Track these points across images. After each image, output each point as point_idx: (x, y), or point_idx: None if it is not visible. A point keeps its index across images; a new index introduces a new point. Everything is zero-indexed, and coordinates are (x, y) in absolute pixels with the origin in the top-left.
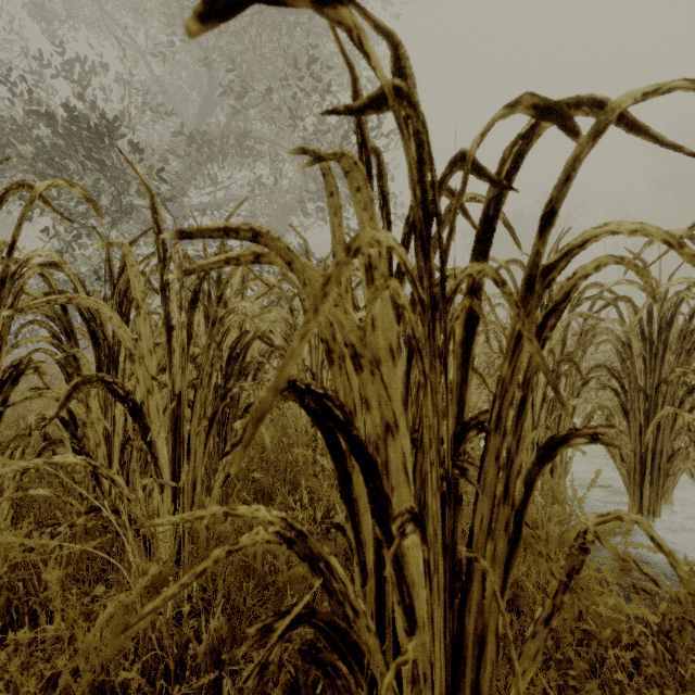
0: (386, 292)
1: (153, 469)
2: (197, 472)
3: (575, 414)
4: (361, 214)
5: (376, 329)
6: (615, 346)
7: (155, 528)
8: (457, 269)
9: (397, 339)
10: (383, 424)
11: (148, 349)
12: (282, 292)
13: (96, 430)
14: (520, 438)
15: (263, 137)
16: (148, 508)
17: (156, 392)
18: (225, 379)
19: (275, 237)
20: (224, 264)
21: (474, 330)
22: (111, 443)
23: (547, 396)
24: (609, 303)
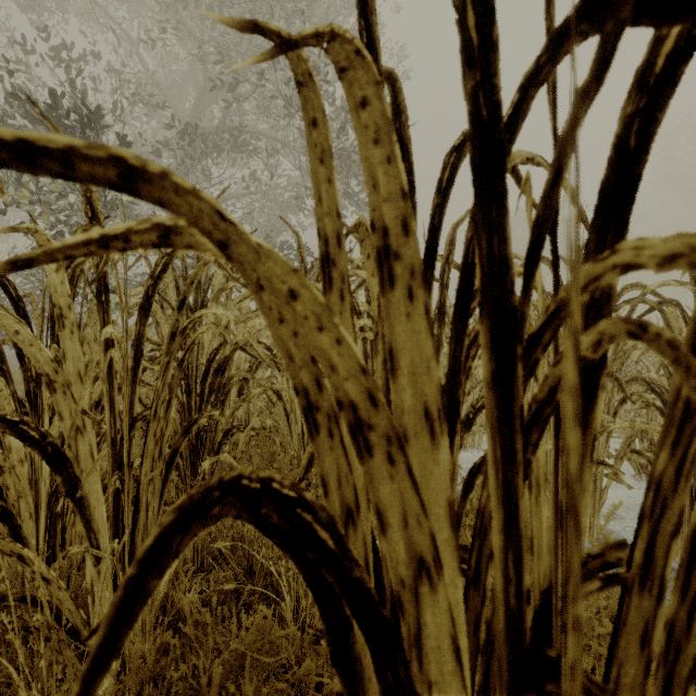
0: (416, 303)
1: (84, 534)
2: (149, 531)
3: (611, 436)
4: (368, 151)
5: (397, 375)
6: (660, 358)
7: (90, 610)
8: None
9: (440, 394)
10: (412, 558)
11: (76, 372)
12: None
13: (17, 476)
14: (695, 602)
15: (260, 132)
16: (79, 585)
17: (90, 430)
18: (201, 398)
19: (184, 186)
20: (97, 247)
21: (594, 380)
22: (38, 492)
23: None
24: (653, 307)
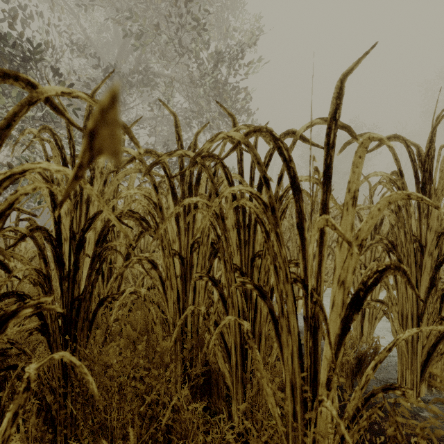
0: None
1: None
2: None
3: None
4: None
5: None
6: None
7: None
8: None
9: None
10: None
11: None
12: (144, 166)
13: None
14: None
15: (161, 73)
16: None
17: None
18: (74, 268)
19: None
20: None
21: None
22: None
23: (443, 284)
24: None
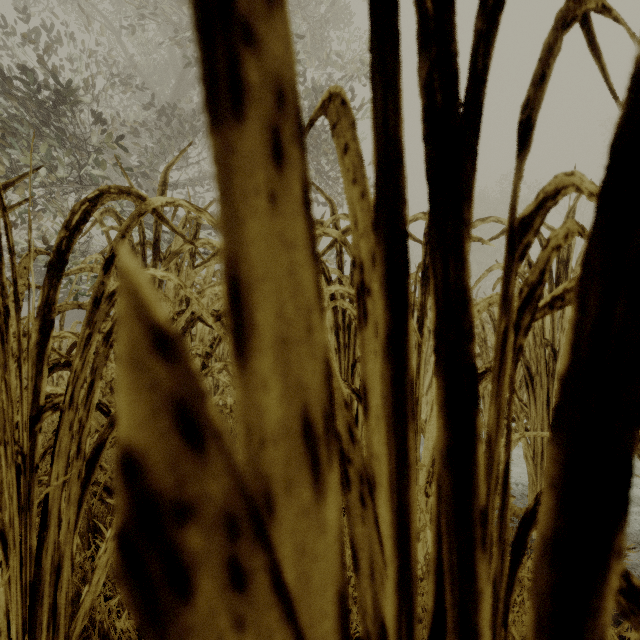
0: None
1: None
2: (62, 550)
3: None
4: None
5: None
6: None
7: None
8: (576, 175)
9: None
10: None
11: None
12: None
13: None
14: None
15: None
16: None
17: None
18: None
19: None
20: None
21: None
22: None
23: None
24: None
